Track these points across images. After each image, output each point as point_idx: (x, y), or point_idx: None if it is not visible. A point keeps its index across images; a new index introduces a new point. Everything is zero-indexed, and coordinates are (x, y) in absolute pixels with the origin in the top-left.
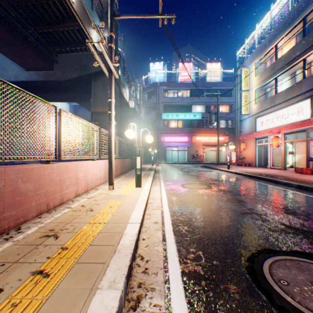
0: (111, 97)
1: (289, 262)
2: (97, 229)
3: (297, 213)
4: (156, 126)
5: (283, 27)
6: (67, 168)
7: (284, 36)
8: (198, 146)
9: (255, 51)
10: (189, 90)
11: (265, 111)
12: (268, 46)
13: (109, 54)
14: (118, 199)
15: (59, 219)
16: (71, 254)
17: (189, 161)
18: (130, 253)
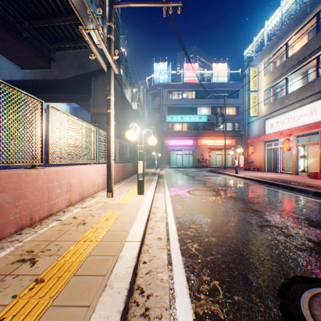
0: (109, 94)
1: None
2: (87, 250)
3: None
4: (160, 129)
5: (295, 23)
6: (57, 174)
7: (296, 33)
8: (203, 150)
9: (264, 50)
10: (194, 91)
11: (275, 113)
12: (278, 44)
13: (108, 46)
14: (116, 209)
15: (43, 236)
16: (45, 290)
17: (194, 165)
18: (126, 288)
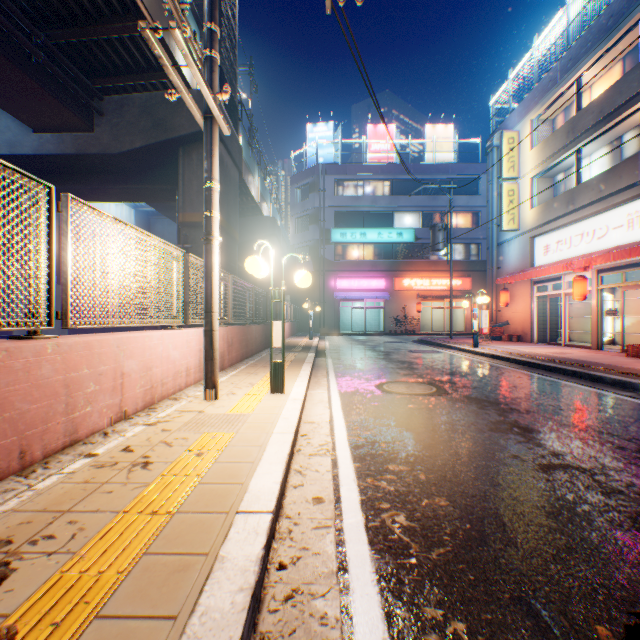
0: (210, 178)
1: None
2: (141, 540)
3: None
4: (319, 256)
5: (596, 39)
6: (90, 351)
7: (598, 58)
8: (407, 299)
9: (531, 94)
10: (388, 180)
11: (555, 223)
12: (560, 82)
13: (207, 73)
14: (222, 427)
15: (43, 499)
16: None
17: (388, 329)
18: None
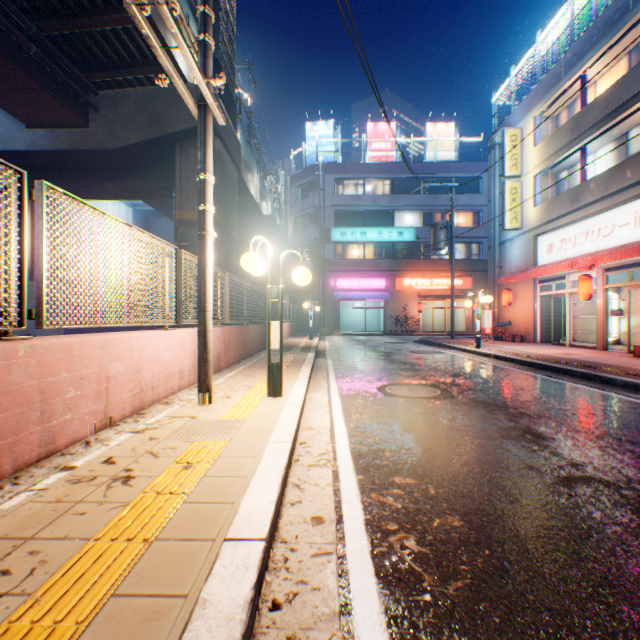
0: (204, 169)
1: None
2: (110, 577)
3: None
4: (318, 256)
5: (602, 33)
6: (70, 354)
7: (604, 53)
8: (407, 299)
9: (534, 91)
10: (389, 179)
11: (559, 221)
12: (565, 78)
13: (200, 59)
14: (215, 435)
15: (6, 522)
16: None
17: (389, 329)
18: None
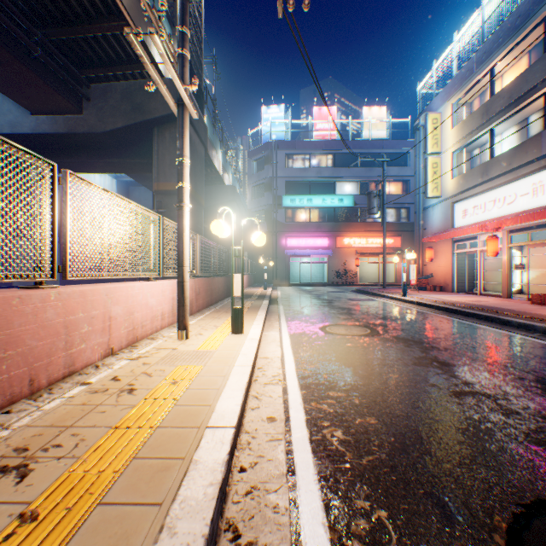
0: (182, 155)
1: None
2: (130, 448)
3: None
4: (272, 219)
5: (507, 35)
6: (84, 299)
7: (508, 52)
8: (347, 255)
9: (451, 82)
10: (331, 154)
11: (472, 191)
12: (476, 72)
13: (179, 68)
14: (192, 361)
15: (50, 417)
16: (36, 541)
17: (331, 281)
18: (202, 535)
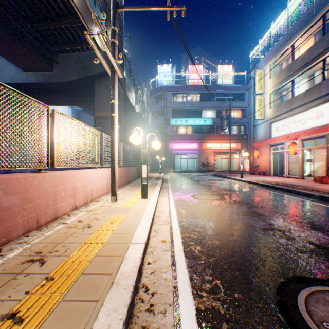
0: (113, 98)
1: (328, 296)
2: (93, 252)
3: (325, 229)
4: (164, 132)
5: (301, 25)
6: (62, 178)
7: (302, 35)
8: (208, 154)
9: (269, 52)
10: (199, 94)
11: (281, 116)
12: (284, 46)
13: (112, 50)
14: (120, 212)
15: (49, 238)
16: (56, 287)
17: (199, 169)
18: (132, 285)
